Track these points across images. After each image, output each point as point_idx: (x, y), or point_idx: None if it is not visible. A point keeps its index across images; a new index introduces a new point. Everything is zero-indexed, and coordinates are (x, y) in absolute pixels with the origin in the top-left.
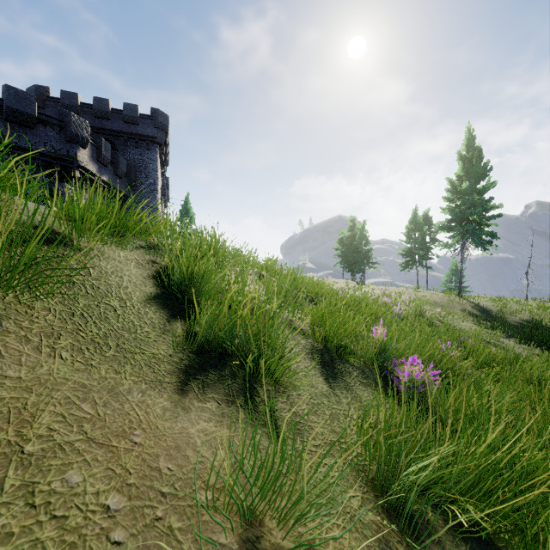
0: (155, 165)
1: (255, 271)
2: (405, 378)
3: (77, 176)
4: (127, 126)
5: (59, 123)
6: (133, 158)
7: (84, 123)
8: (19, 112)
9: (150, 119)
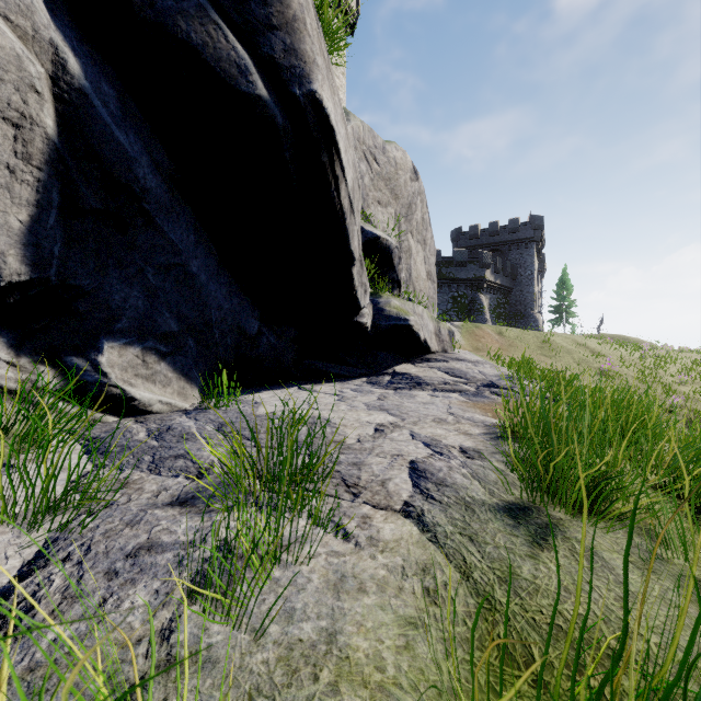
0: (532, 259)
1: (578, 341)
2: (602, 367)
3: (485, 287)
4: (510, 236)
5: (476, 259)
6: (515, 258)
7: (489, 254)
8: (460, 262)
9: (528, 225)
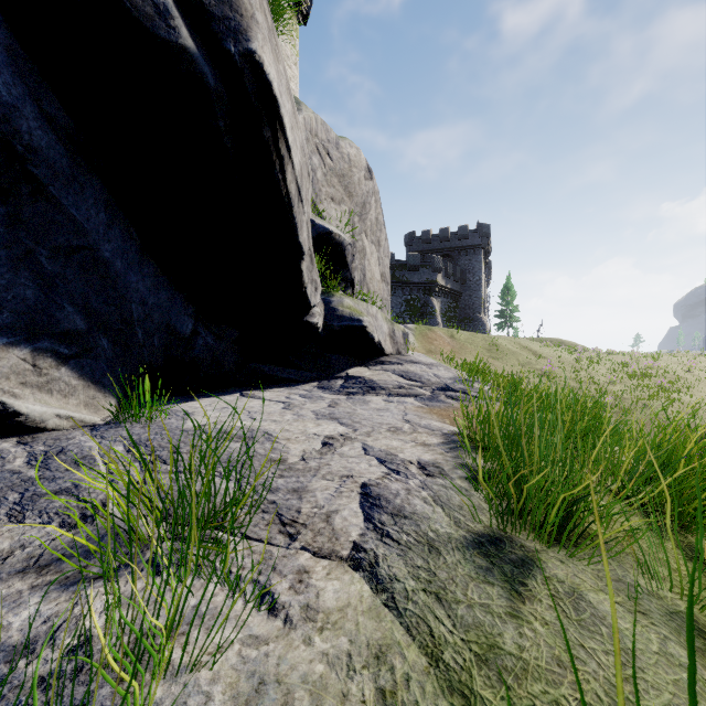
0: (480, 265)
1: (522, 344)
2: (544, 368)
3: (437, 291)
4: (460, 242)
5: (429, 264)
6: (464, 264)
7: (440, 259)
8: (414, 265)
9: (476, 232)
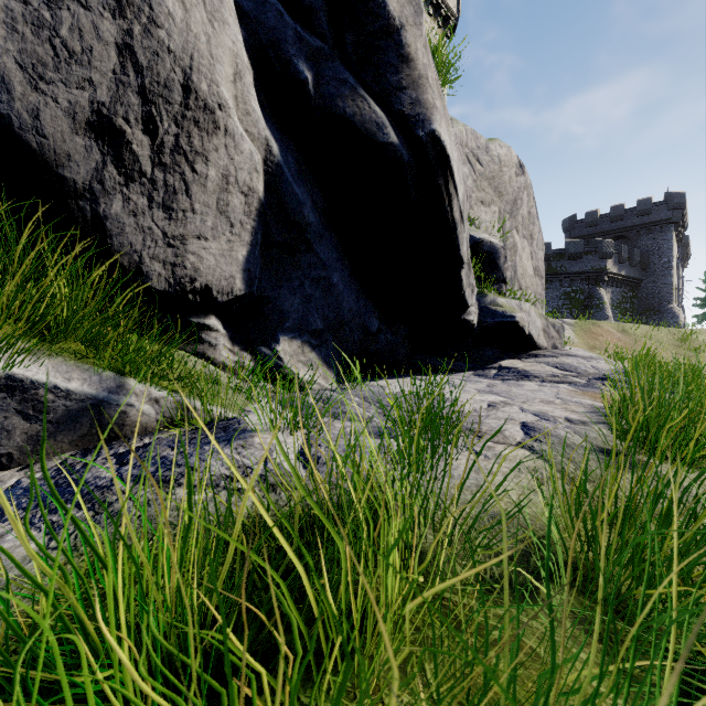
0: (670, 244)
1: None
2: None
3: (605, 280)
4: (640, 219)
5: (594, 249)
6: (645, 244)
7: (610, 243)
8: (574, 253)
9: (664, 204)
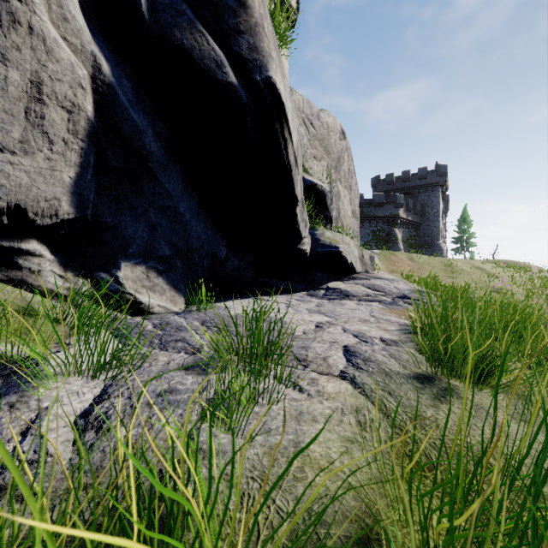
0: (438, 200)
1: (476, 265)
2: (496, 285)
3: (399, 223)
4: (420, 181)
5: (392, 201)
6: (423, 199)
7: (402, 196)
8: (379, 203)
9: (434, 172)
